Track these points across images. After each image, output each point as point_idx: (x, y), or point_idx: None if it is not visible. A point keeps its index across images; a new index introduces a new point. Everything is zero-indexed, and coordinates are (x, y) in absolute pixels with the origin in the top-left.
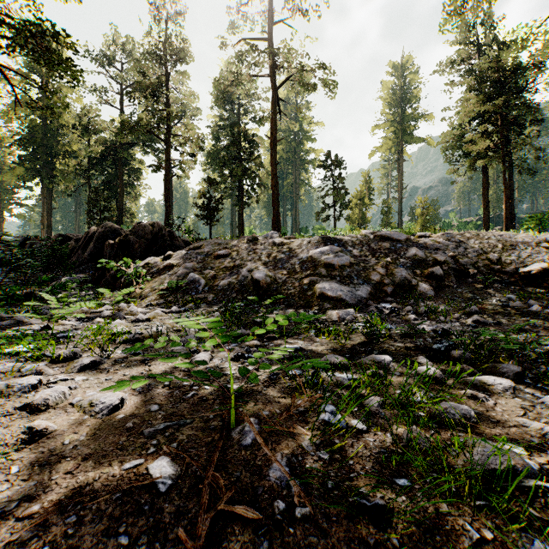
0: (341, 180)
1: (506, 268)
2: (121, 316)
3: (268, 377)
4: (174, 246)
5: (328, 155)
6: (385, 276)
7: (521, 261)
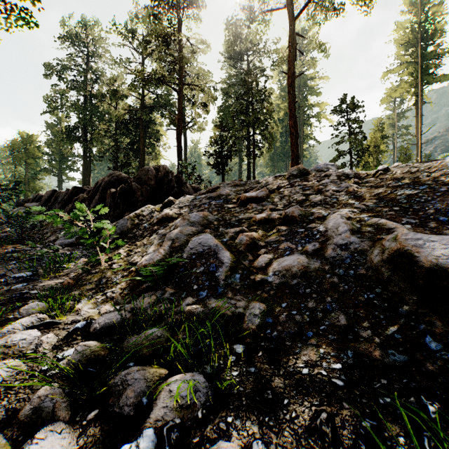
0: (361, 123)
1: None
2: None
3: None
4: (182, 194)
5: (344, 99)
6: None
7: None
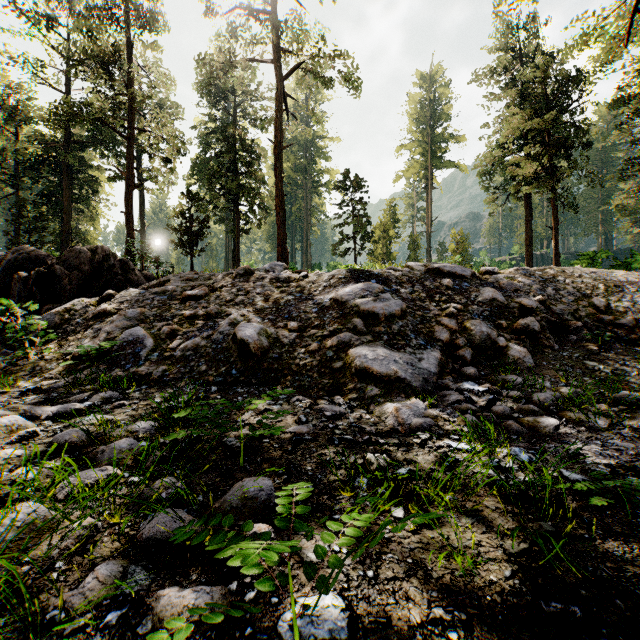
0: (363, 205)
1: (619, 318)
2: None
3: None
4: (129, 283)
5: (348, 174)
6: (456, 333)
7: (638, 308)
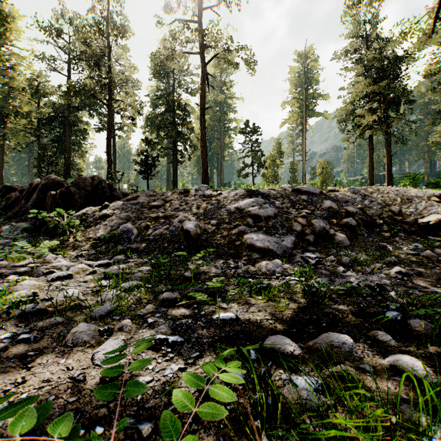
0: (258, 144)
1: (406, 218)
2: (40, 273)
3: (199, 390)
4: (113, 197)
5: (248, 123)
6: (306, 226)
7: (418, 212)
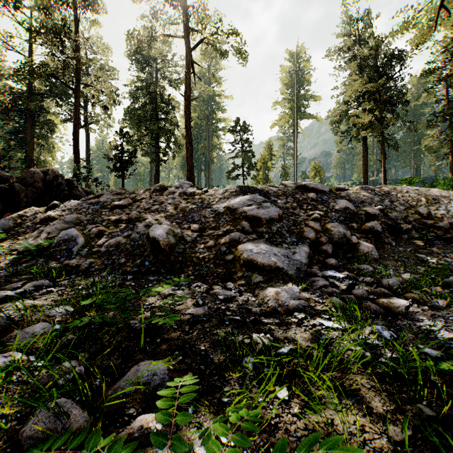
0: (249, 144)
1: (438, 222)
2: None
3: None
4: (73, 197)
5: (238, 121)
6: (320, 233)
7: (451, 215)
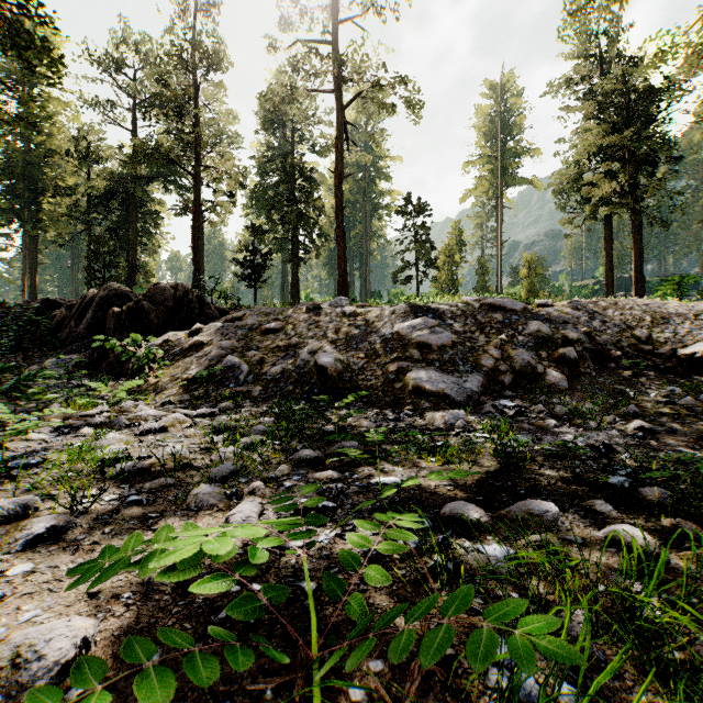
0: (426, 231)
1: (659, 348)
2: (121, 424)
3: (364, 556)
4: (205, 316)
5: (410, 198)
6: (501, 361)
7: (678, 339)
